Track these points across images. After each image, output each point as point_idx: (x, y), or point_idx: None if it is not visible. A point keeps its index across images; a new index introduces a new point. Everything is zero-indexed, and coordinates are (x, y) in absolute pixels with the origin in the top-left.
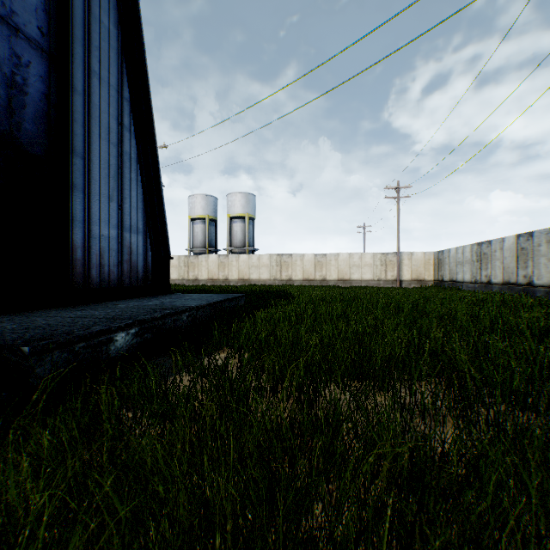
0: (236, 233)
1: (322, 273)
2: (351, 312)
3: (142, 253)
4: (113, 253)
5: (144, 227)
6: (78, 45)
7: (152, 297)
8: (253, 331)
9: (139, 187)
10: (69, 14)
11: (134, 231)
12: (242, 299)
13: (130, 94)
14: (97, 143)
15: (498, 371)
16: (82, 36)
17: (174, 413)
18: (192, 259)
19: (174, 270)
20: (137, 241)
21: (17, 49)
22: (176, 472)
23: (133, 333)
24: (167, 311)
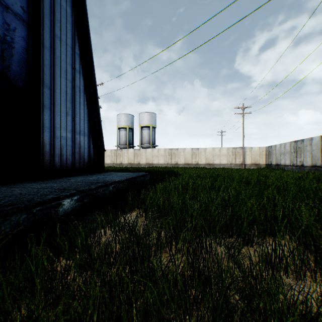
0: (145, 136)
1: (196, 160)
2: (218, 185)
3: (87, 147)
4: (69, 147)
5: (88, 131)
6: (47, 19)
7: (93, 174)
8: (155, 197)
9: (85, 107)
10: None
11: (82, 134)
12: (148, 176)
13: (79, 50)
14: (59, 79)
15: None
16: (49, 13)
17: (93, 267)
18: (118, 151)
19: (108, 158)
20: (84, 140)
21: (7, 20)
22: None
23: (76, 199)
24: (99, 184)
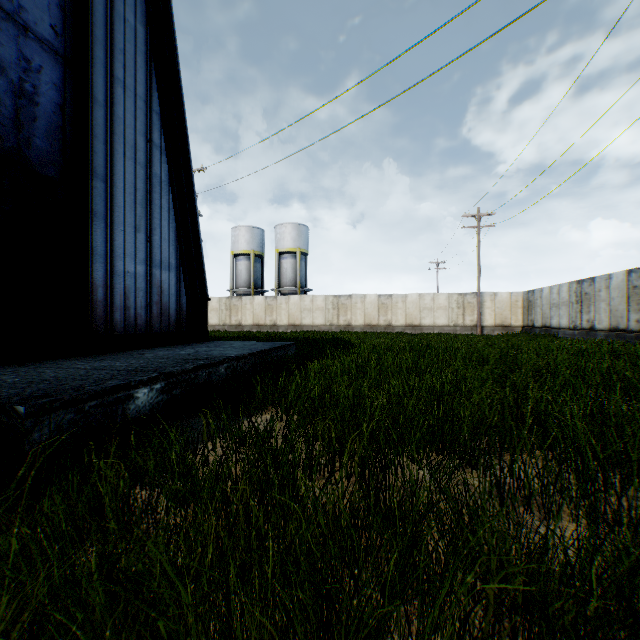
0: (286, 271)
1: (387, 318)
2: (425, 364)
3: (174, 293)
4: (141, 293)
5: (177, 262)
6: (99, 47)
7: (186, 345)
8: (305, 386)
9: (171, 216)
10: (87, 10)
11: (165, 267)
12: (292, 348)
13: (160, 106)
14: (121, 163)
15: (634, 446)
16: (104, 37)
17: (199, 496)
18: (234, 301)
19: (214, 314)
20: (169, 279)
21: (26, 51)
22: (187, 597)
23: (158, 389)
24: (200, 362)
